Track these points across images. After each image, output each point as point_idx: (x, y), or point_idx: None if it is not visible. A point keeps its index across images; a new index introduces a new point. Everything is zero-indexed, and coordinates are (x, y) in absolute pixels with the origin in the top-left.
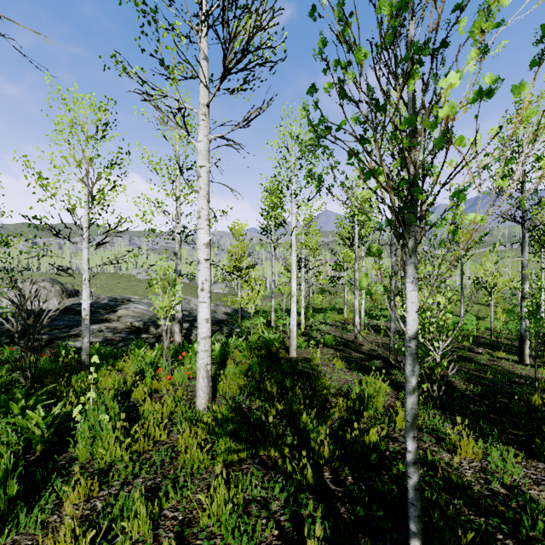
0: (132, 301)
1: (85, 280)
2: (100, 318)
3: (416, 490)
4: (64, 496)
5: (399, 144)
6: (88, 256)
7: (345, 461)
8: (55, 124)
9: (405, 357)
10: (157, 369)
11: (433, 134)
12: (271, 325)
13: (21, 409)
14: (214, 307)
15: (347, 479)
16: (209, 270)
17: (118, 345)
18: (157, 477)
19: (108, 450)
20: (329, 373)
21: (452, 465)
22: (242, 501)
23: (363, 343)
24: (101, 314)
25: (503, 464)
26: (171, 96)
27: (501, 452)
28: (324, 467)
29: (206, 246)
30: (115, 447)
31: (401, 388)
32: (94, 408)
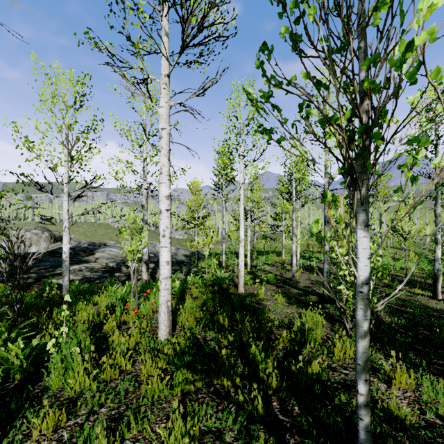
0: (107, 245)
1: (65, 228)
2: (80, 259)
3: (368, 431)
4: (34, 425)
5: (351, 94)
6: (67, 208)
7: (291, 391)
8: (40, 95)
9: (356, 301)
10: (126, 303)
11: (402, 69)
12: (222, 265)
13: (4, 340)
14: (175, 250)
15: (294, 409)
16: (169, 219)
17: (95, 282)
18: (121, 406)
19: (78, 380)
20: (272, 307)
21: (388, 395)
22: (198, 433)
23: (299, 281)
24: (82, 256)
25: (434, 394)
26: (137, 68)
27: (430, 382)
28: (272, 396)
29: (167, 198)
30: (84, 377)
31: (335, 321)
32: (67, 341)
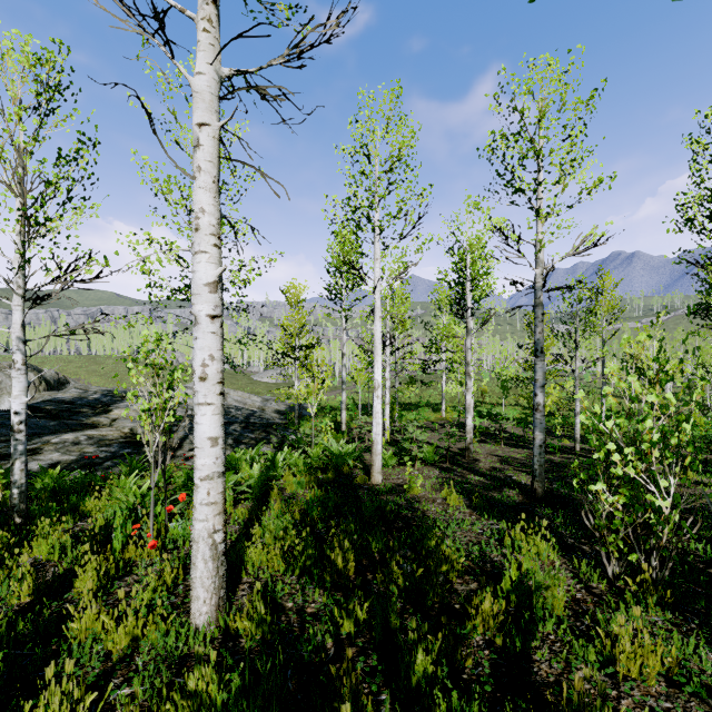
0: (139, 395)
1: (17, 362)
2: (82, 421)
3: None
4: None
5: None
6: (21, 320)
7: None
8: None
9: None
10: (144, 516)
11: None
12: (341, 429)
13: None
14: (261, 403)
15: None
16: (217, 338)
17: (103, 465)
18: None
19: None
20: (440, 517)
21: None
22: None
23: (478, 457)
24: (86, 416)
25: None
26: None
27: None
28: None
29: (211, 288)
30: None
31: (572, 550)
32: None
